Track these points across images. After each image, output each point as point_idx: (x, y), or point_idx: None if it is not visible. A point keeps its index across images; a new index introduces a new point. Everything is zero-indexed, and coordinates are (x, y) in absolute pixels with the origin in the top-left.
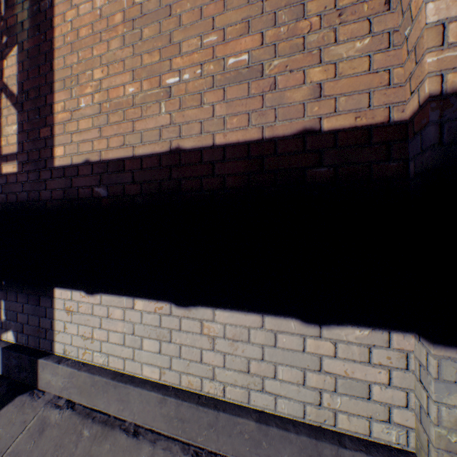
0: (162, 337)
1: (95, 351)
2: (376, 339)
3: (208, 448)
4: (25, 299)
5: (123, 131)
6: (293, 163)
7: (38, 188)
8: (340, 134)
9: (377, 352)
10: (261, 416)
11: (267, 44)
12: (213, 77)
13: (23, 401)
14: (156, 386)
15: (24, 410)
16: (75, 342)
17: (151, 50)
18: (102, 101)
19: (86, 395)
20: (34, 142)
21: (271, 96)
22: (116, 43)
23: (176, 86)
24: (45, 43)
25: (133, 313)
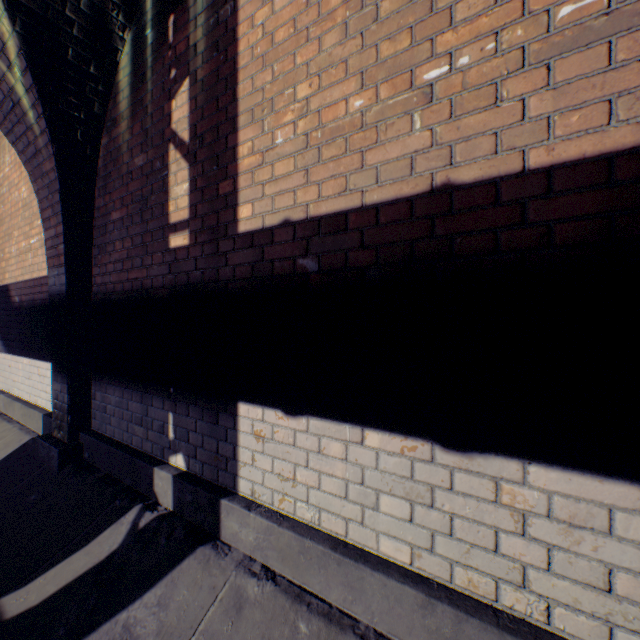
0: (415, 496)
1: (298, 500)
2: None
3: None
4: (198, 414)
5: (343, 170)
6: None
7: (215, 265)
8: None
9: None
10: None
11: None
12: (521, 50)
13: (207, 556)
14: (408, 576)
15: (210, 570)
16: (267, 482)
17: (394, 33)
18: (309, 130)
19: (291, 564)
20: (210, 202)
21: None
22: (331, 37)
23: (443, 80)
24: (225, 65)
25: (362, 452)
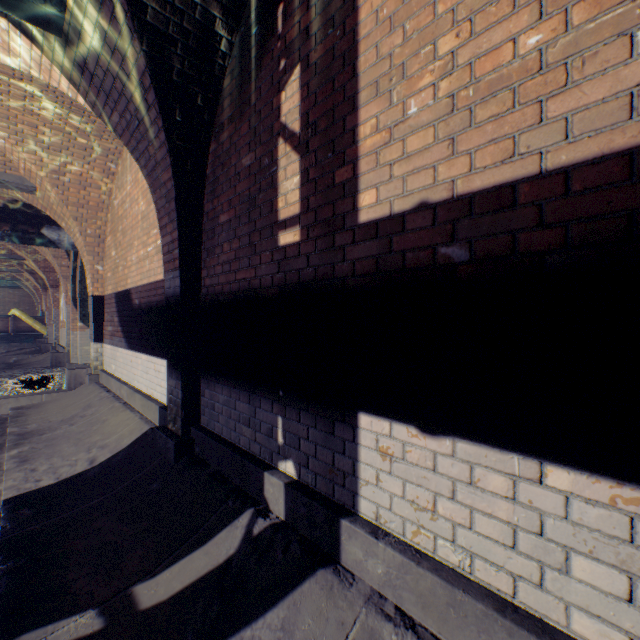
0: (637, 568)
1: (439, 537)
2: None
3: None
4: (310, 421)
5: (509, 130)
6: None
7: (330, 261)
8: None
9: None
10: None
11: None
12: None
13: (329, 582)
14: None
15: (335, 600)
16: (396, 507)
17: None
18: (455, 90)
19: (435, 616)
20: (324, 193)
21: None
22: None
23: None
24: (342, 40)
25: (540, 492)
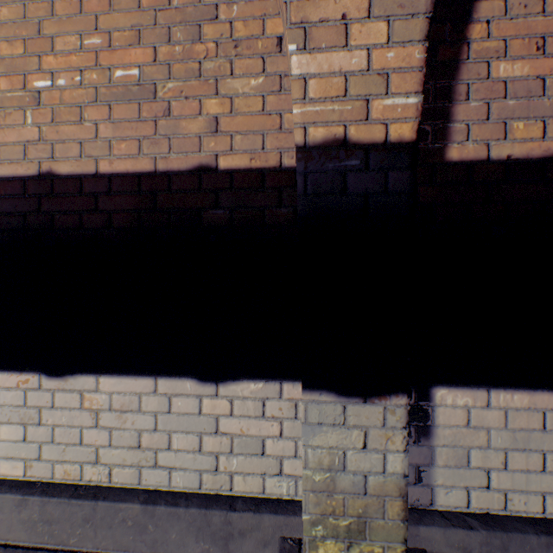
0: (28, 419)
1: None
2: (270, 391)
3: (84, 549)
4: None
5: None
6: (190, 202)
7: None
8: (236, 175)
9: (270, 404)
10: (151, 496)
11: (161, 62)
12: (96, 89)
13: None
14: (17, 485)
15: None
16: None
17: (13, 38)
18: None
19: None
20: None
21: (166, 123)
22: None
23: (48, 91)
24: None
25: None
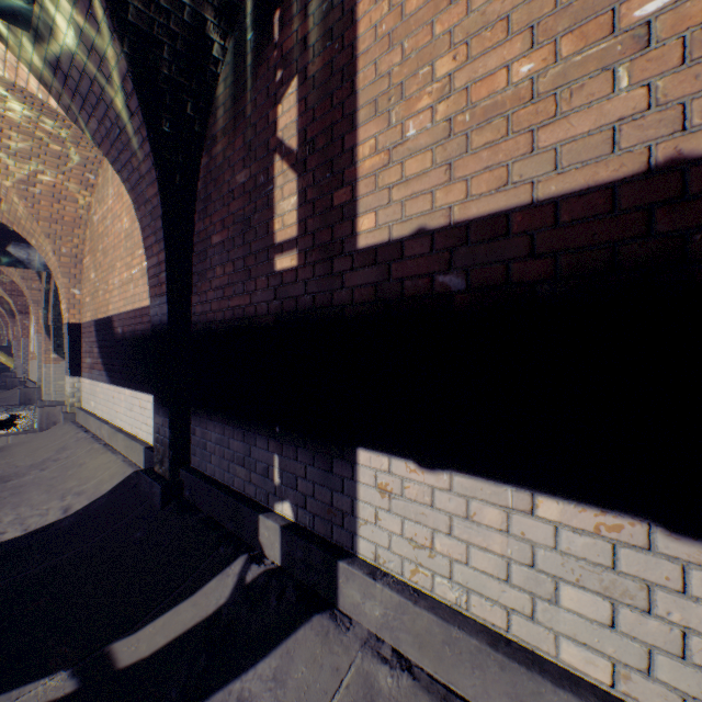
0: (618, 594)
1: (437, 574)
2: None
3: None
4: (308, 458)
5: (503, 158)
6: None
7: (328, 288)
8: None
9: None
10: None
11: None
12: None
13: (325, 627)
14: None
15: (330, 646)
16: (395, 546)
17: None
18: (453, 114)
19: (431, 655)
20: (323, 216)
21: None
22: None
23: (668, 13)
24: (340, 54)
25: (532, 524)
